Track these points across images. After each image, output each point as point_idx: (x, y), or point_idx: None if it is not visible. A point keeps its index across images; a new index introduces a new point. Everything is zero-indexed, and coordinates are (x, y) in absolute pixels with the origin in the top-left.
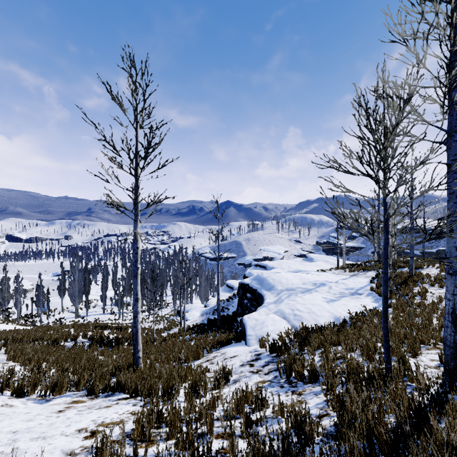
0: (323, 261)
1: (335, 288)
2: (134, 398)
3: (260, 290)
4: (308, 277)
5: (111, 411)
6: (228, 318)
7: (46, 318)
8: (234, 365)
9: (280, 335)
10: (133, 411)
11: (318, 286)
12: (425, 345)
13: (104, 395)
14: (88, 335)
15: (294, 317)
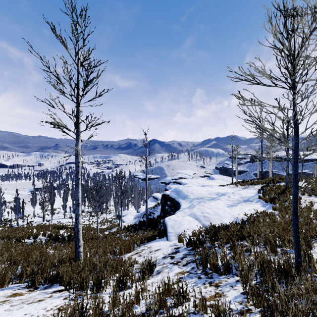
0: (221, 179)
1: (233, 197)
2: (68, 291)
3: (177, 199)
4: (212, 189)
5: (41, 307)
6: (154, 220)
7: (21, 222)
8: (158, 257)
9: (194, 232)
10: (61, 306)
11: (220, 196)
12: (313, 239)
13: (43, 287)
14: (47, 233)
15: (204, 218)
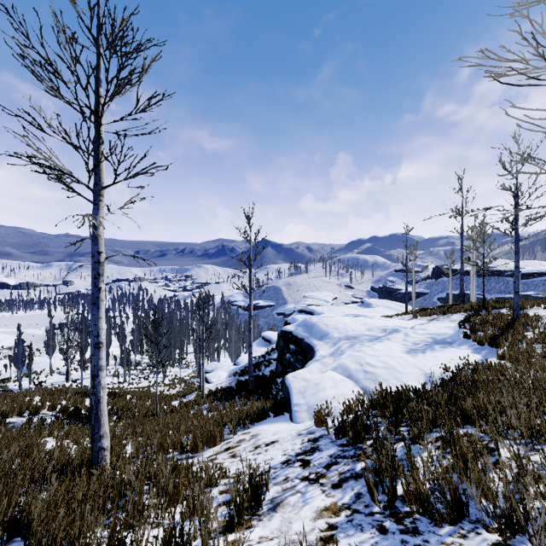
0: (384, 307)
1: (414, 335)
2: None
3: (308, 339)
4: (373, 322)
5: None
6: (264, 379)
7: (28, 383)
8: (272, 461)
9: (347, 405)
10: None
11: (389, 333)
12: None
13: None
14: (60, 405)
15: (365, 375)
